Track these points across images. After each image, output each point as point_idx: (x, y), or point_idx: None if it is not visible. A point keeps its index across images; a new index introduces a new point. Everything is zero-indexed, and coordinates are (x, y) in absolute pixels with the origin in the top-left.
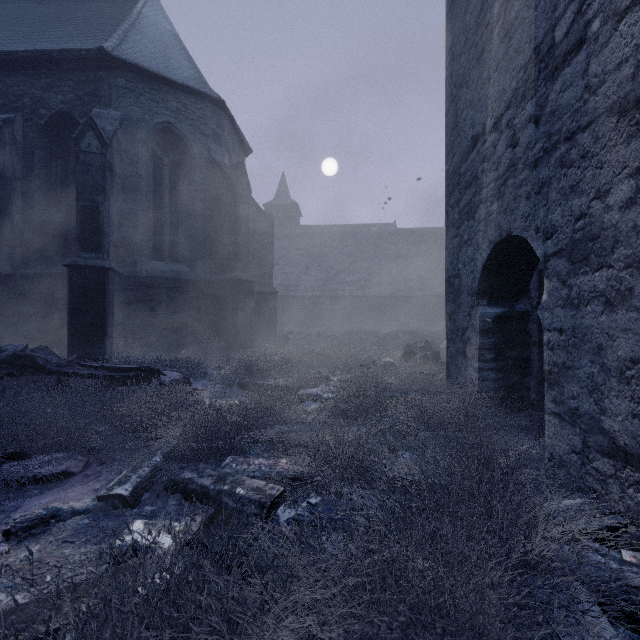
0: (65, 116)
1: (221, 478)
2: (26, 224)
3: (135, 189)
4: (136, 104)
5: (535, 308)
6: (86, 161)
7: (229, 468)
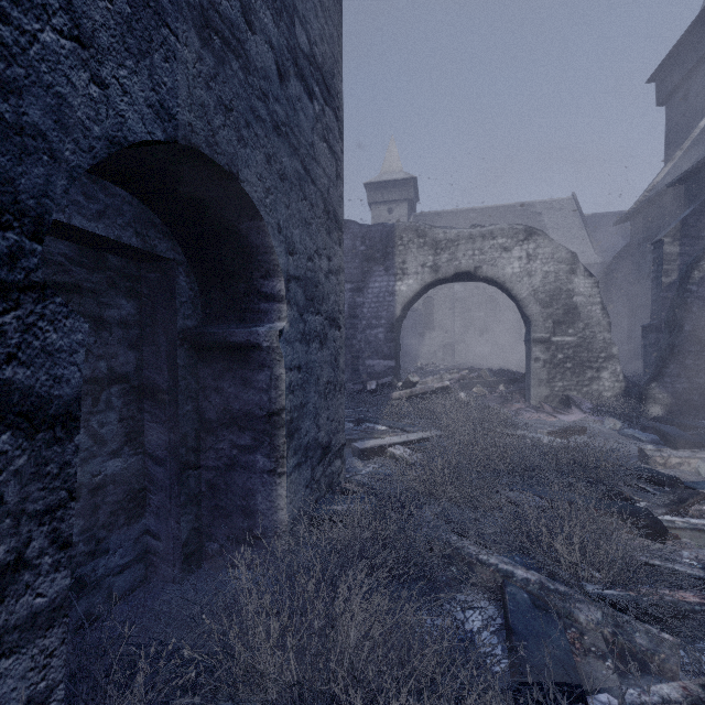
0: None
1: None
2: None
3: None
4: None
5: None
6: None
7: None
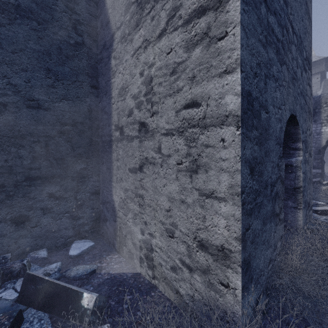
0: None
1: None
2: None
3: None
4: None
5: None
6: None
7: None
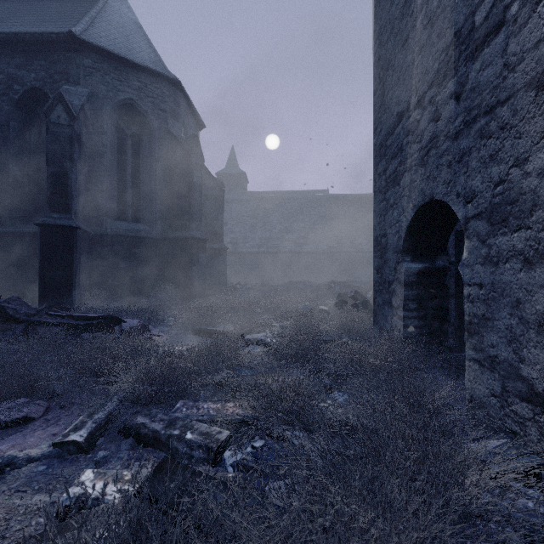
0: (37, 92)
1: (172, 423)
2: (2, 187)
3: (101, 157)
4: (102, 82)
5: (452, 264)
6: (55, 131)
7: (180, 412)
